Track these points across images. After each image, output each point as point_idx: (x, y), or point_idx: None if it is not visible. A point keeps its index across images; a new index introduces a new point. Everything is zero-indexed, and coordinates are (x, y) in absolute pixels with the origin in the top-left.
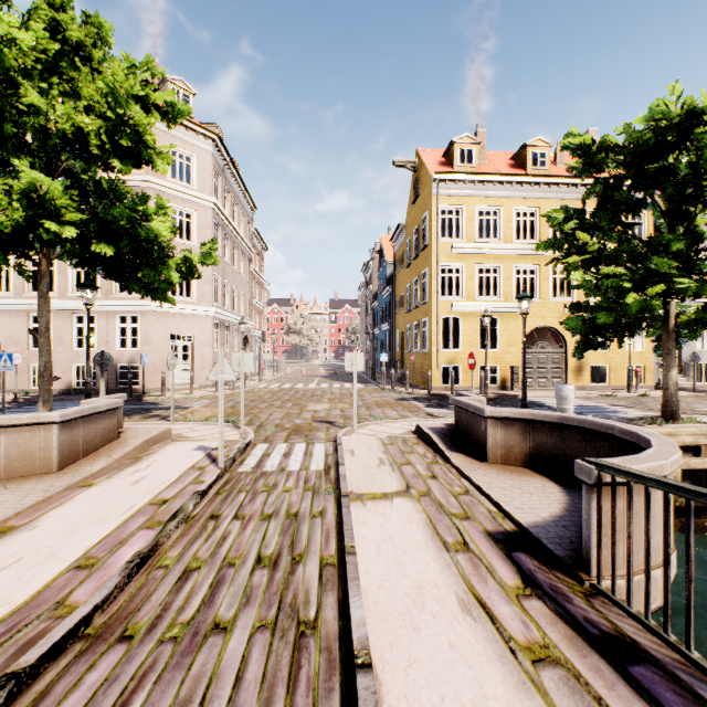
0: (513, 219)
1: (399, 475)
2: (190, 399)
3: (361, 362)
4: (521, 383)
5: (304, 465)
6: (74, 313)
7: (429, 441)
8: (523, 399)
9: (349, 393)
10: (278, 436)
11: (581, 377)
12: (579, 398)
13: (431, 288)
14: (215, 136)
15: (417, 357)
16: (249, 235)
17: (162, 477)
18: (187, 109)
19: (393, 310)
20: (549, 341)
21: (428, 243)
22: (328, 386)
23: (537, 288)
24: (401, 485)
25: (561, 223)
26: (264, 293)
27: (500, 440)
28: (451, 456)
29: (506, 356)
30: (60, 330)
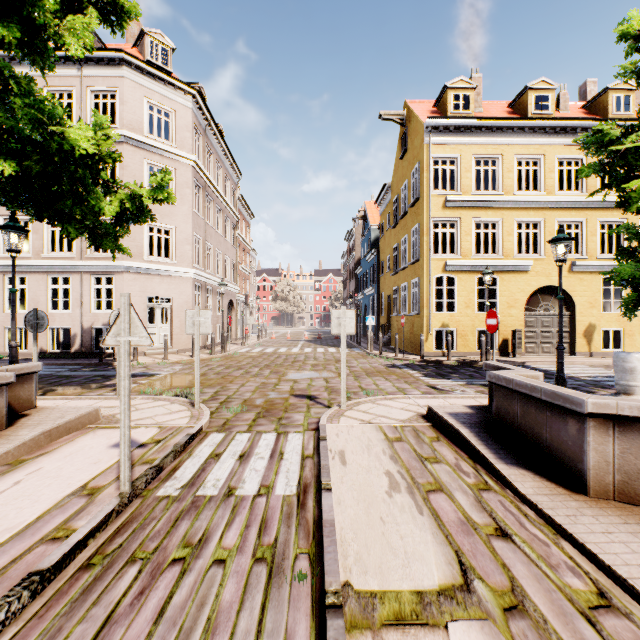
0: (514, 168)
1: (433, 524)
2: (163, 364)
3: (352, 322)
4: (557, 350)
5: (266, 482)
6: (49, 274)
7: (456, 437)
8: (558, 370)
9: (334, 359)
10: (242, 420)
11: (591, 342)
12: (598, 366)
13: (423, 245)
14: (195, 92)
15: (405, 320)
16: (234, 201)
17: (9, 518)
18: (134, 8)
19: (378, 274)
20: (554, 303)
21: (419, 197)
22: (312, 350)
23: (541, 244)
24: (447, 562)
25: (619, 137)
26: (253, 262)
27: (613, 456)
28: (511, 476)
29: (506, 319)
30: (34, 292)
